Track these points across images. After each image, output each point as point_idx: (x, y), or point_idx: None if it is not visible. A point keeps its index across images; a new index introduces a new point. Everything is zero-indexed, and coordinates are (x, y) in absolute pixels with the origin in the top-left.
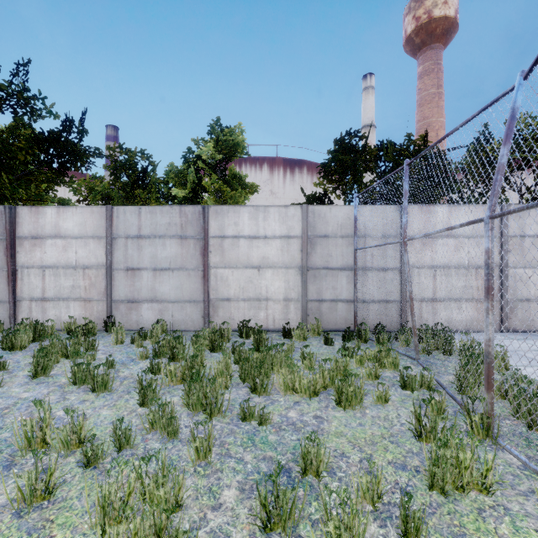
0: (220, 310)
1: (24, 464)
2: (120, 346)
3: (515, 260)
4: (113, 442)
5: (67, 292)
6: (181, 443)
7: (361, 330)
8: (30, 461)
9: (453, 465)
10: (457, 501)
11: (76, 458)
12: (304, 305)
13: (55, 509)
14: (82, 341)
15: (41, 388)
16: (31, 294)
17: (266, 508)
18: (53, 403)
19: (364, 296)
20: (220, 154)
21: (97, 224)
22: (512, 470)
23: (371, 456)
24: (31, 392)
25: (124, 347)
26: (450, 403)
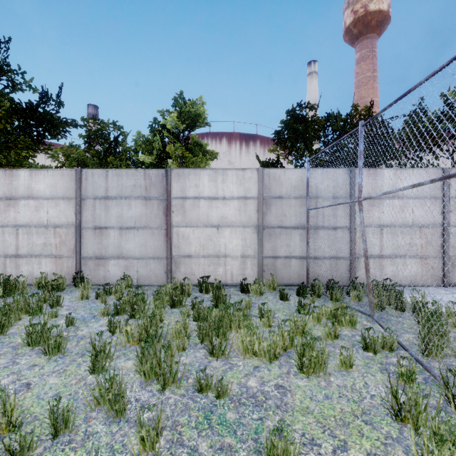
0: (182, 266)
1: None
2: (85, 302)
3: None
4: (50, 425)
5: (39, 249)
6: (128, 424)
7: (314, 286)
8: None
9: None
10: None
11: (3, 448)
12: (260, 261)
13: None
14: (49, 297)
15: None
16: (5, 251)
17: None
18: (0, 368)
19: (316, 253)
20: (183, 124)
21: (67, 186)
22: None
23: (346, 444)
24: None
25: (89, 302)
26: (416, 367)
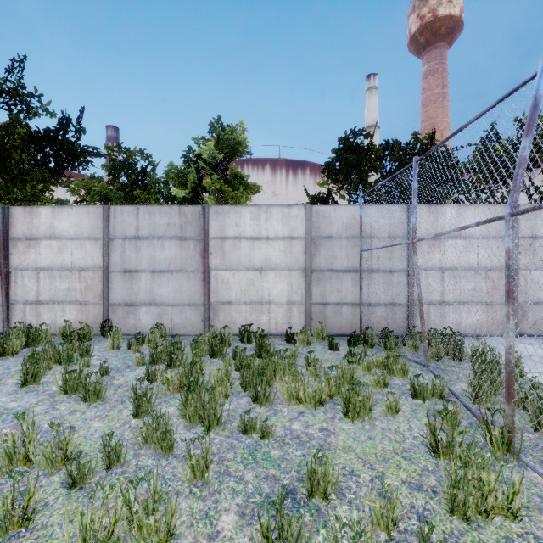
0: (221, 314)
1: (4, 484)
2: (116, 352)
3: (526, 262)
4: (103, 459)
5: (62, 295)
6: (177, 459)
7: (367, 335)
8: (11, 480)
9: (476, 487)
10: (481, 528)
11: (61, 477)
12: (308, 309)
13: (32, 539)
14: (77, 346)
15: (30, 397)
16: (25, 297)
17: (268, 539)
18: (41, 413)
19: (370, 299)
20: (221, 153)
21: (94, 225)
22: (538, 491)
23: (383, 475)
24: (19, 402)
25: (121, 352)
26: (464, 413)
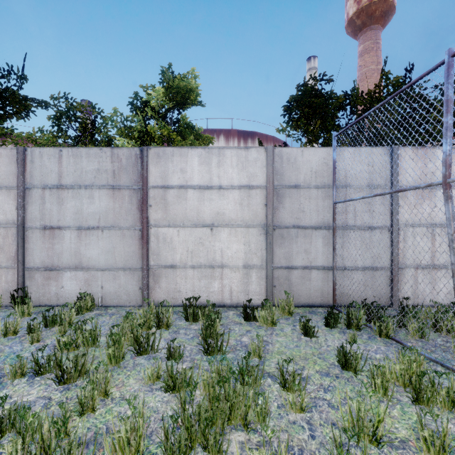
0: (163, 280)
1: None
2: (9, 340)
3: None
4: None
5: None
6: None
7: (351, 312)
8: None
9: None
10: None
11: None
12: (269, 274)
13: None
14: None
15: None
16: None
17: None
18: None
19: (345, 262)
20: (171, 101)
21: (6, 171)
22: None
23: None
24: None
25: (13, 342)
26: None
